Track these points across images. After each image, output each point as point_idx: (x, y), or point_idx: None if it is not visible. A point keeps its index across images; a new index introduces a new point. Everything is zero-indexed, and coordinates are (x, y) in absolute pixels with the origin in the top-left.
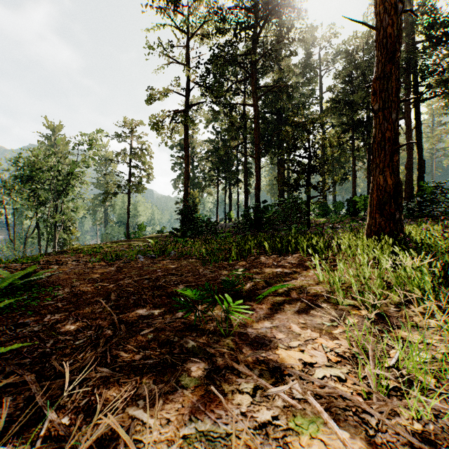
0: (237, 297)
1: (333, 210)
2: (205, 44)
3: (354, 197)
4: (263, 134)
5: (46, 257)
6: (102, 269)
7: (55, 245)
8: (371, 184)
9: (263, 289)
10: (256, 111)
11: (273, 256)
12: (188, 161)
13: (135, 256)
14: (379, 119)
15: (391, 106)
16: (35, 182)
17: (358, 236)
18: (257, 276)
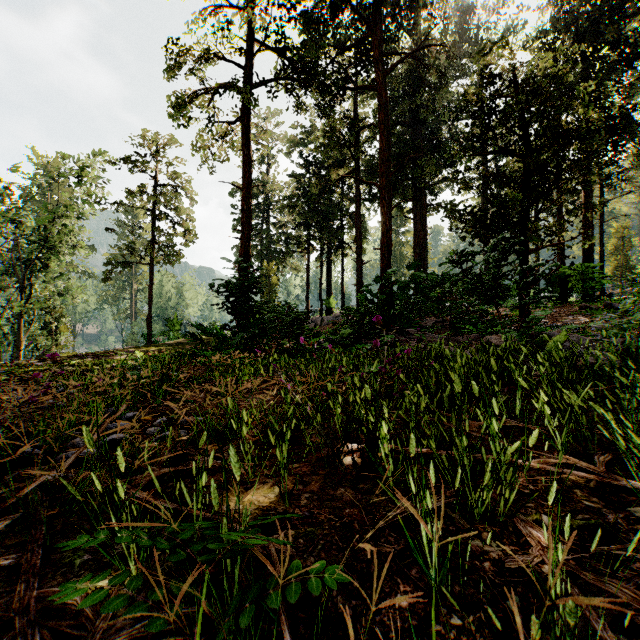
0: None
1: None
2: None
3: (562, 268)
4: None
5: None
6: None
7: (21, 355)
8: None
9: None
10: (383, 94)
11: None
12: (248, 191)
13: None
14: None
15: None
16: None
17: None
18: None
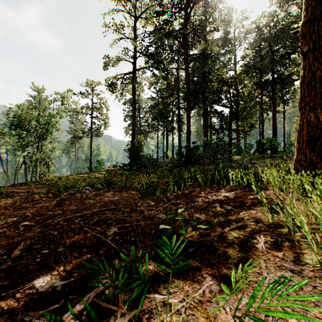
0: (177, 248)
1: (245, 149)
2: (148, 22)
3: (262, 139)
4: (192, 92)
5: (8, 188)
6: (44, 203)
7: (37, 176)
8: (299, 122)
9: (208, 235)
10: (187, 73)
11: (207, 189)
12: (135, 111)
13: (81, 188)
14: (309, 60)
15: (321, 46)
16: (22, 129)
17: (282, 170)
18: (196, 213)
